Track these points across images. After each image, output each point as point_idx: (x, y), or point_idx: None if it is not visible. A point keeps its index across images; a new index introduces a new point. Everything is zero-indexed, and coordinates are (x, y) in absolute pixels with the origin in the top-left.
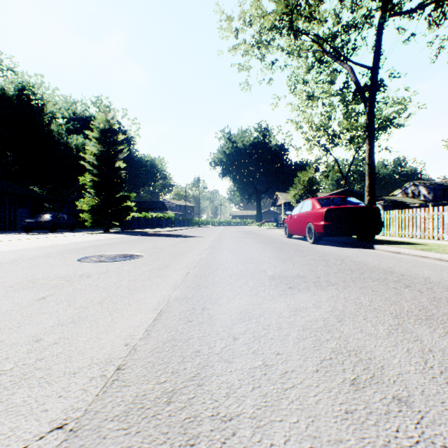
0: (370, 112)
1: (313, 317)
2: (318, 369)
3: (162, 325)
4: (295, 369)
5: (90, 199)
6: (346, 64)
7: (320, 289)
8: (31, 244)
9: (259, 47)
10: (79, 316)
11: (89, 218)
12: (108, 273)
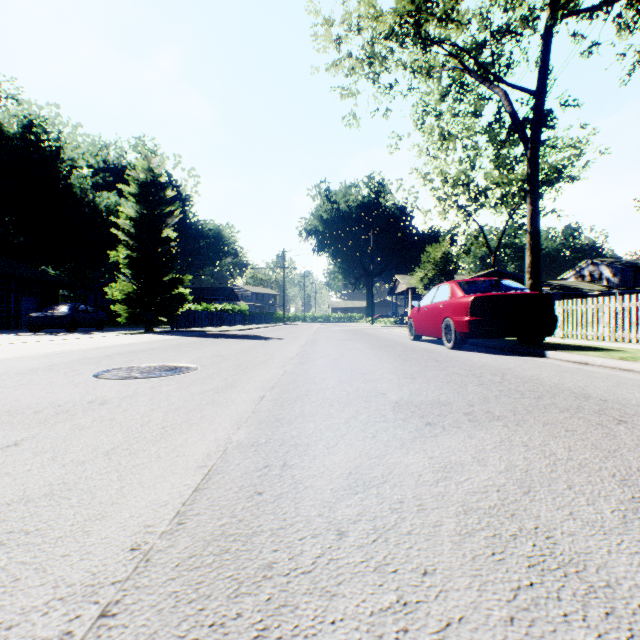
0: (533, 157)
1: (477, 484)
2: (512, 615)
3: (207, 503)
4: (465, 615)
5: (125, 284)
6: (497, 87)
7: (478, 427)
8: (31, 350)
9: (371, 64)
10: (63, 482)
11: (124, 312)
12: (135, 397)
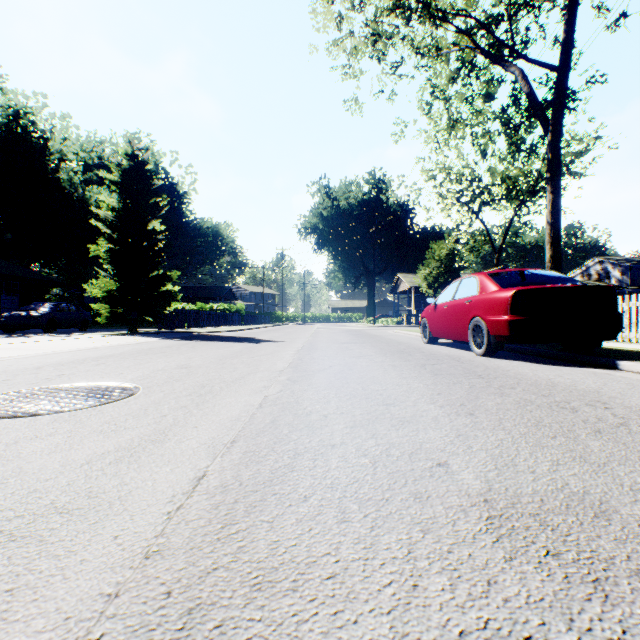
0: (554, 140)
1: None
2: None
3: None
4: None
5: (108, 281)
6: (513, 65)
7: None
8: None
9: (375, 41)
10: None
11: (106, 311)
12: None
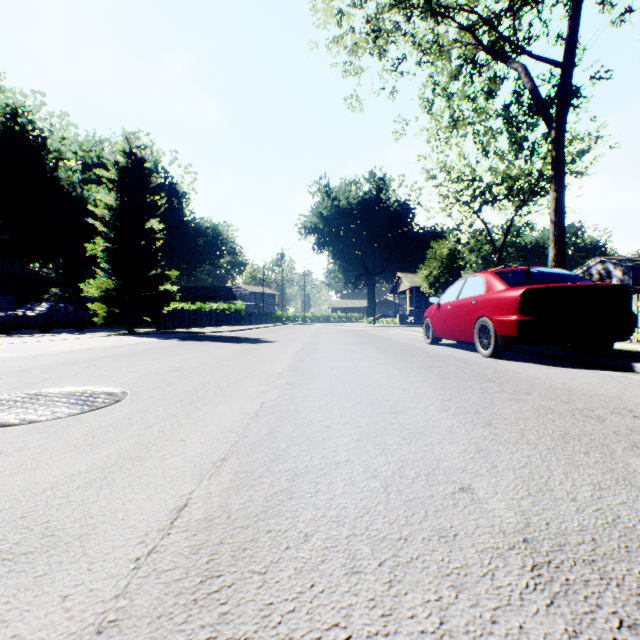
0: (558, 137)
1: None
2: None
3: None
4: None
5: (105, 281)
6: (516, 62)
7: None
8: None
9: (376, 38)
10: None
11: (104, 311)
12: None
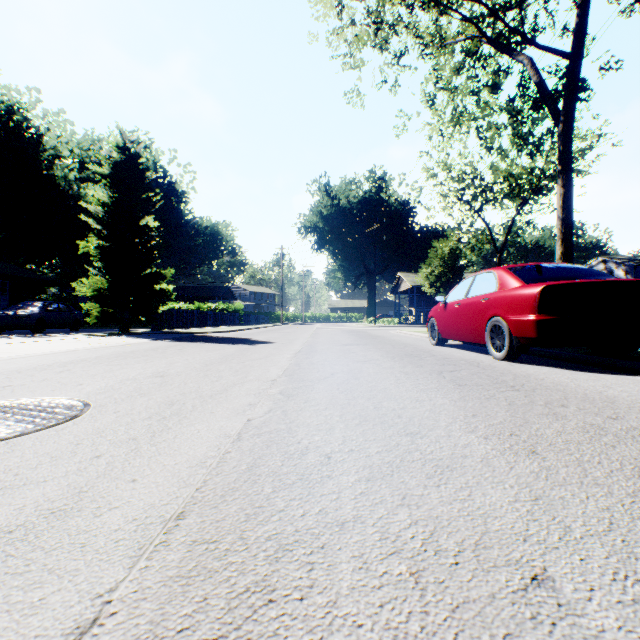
0: (566, 131)
1: None
2: None
3: None
4: None
5: (98, 279)
6: (522, 54)
7: None
8: None
9: (377, 30)
10: None
11: (97, 310)
12: None
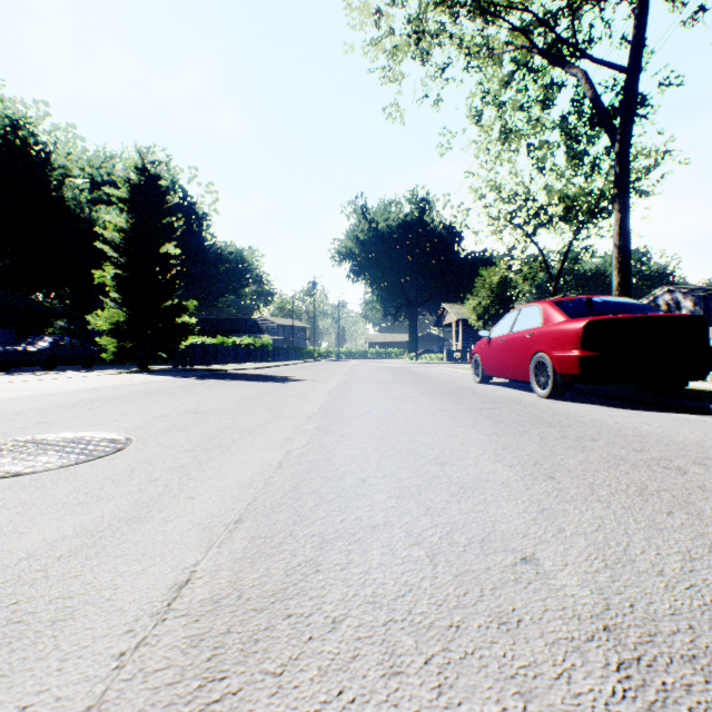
0: (623, 151)
1: None
2: None
3: None
4: None
5: (115, 312)
6: (575, 67)
7: None
8: None
9: (418, 40)
10: None
11: (114, 346)
12: None
